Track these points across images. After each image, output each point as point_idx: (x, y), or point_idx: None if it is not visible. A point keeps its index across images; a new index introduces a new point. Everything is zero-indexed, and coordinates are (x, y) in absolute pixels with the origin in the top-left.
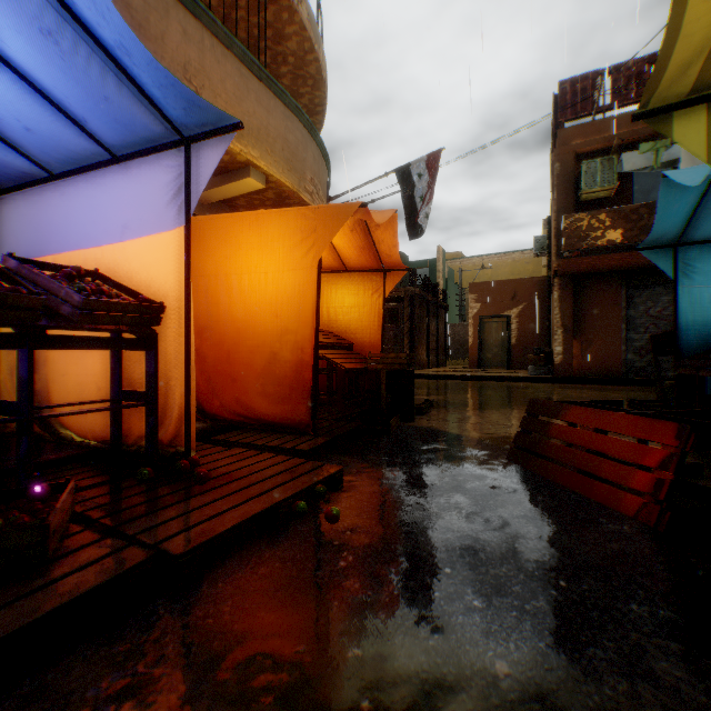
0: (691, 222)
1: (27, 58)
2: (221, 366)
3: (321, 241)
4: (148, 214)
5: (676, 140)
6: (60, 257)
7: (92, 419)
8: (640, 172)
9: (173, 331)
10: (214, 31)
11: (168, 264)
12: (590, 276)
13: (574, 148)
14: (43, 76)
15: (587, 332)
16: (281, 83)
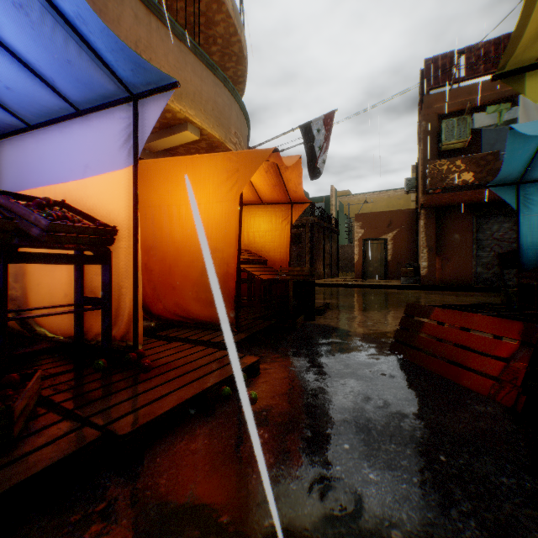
0: (531, 165)
1: (3, 27)
2: (164, 277)
3: (242, 179)
4: (104, 156)
5: (527, 96)
6: (36, 191)
7: (61, 319)
8: (486, 129)
9: (124, 249)
10: (159, 16)
11: (120, 196)
12: (448, 208)
13: (437, 110)
14: (18, 43)
15: (446, 251)
16: (212, 60)
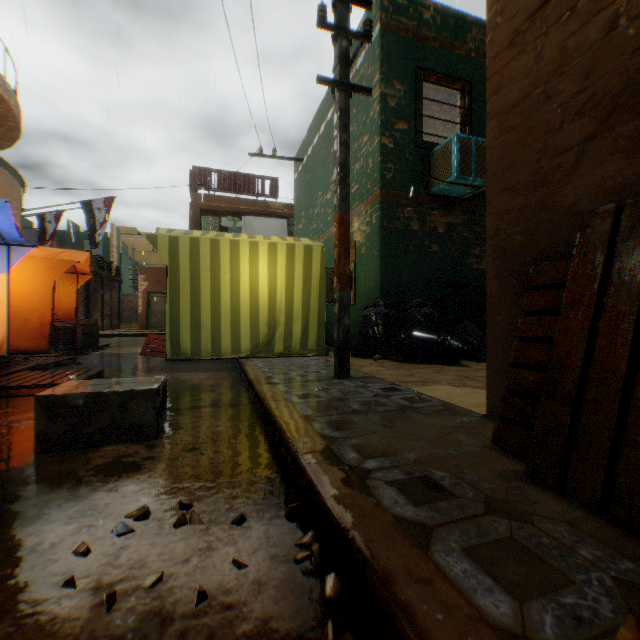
0: None
1: None
2: None
3: (57, 273)
4: None
5: None
6: None
7: None
8: None
9: (0, 311)
10: None
11: None
12: None
13: (200, 206)
14: None
15: None
16: None
